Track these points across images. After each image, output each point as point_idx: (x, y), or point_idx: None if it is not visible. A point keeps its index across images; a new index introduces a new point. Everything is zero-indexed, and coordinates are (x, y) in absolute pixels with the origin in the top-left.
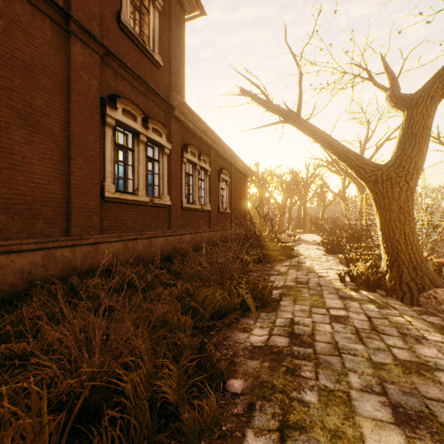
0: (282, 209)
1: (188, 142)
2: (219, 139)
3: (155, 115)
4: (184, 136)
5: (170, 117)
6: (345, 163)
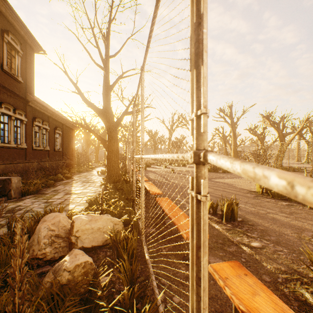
0: (97, 149)
1: (36, 116)
2: (55, 113)
3: (18, 105)
4: (34, 113)
5: (26, 105)
6: (98, 139)
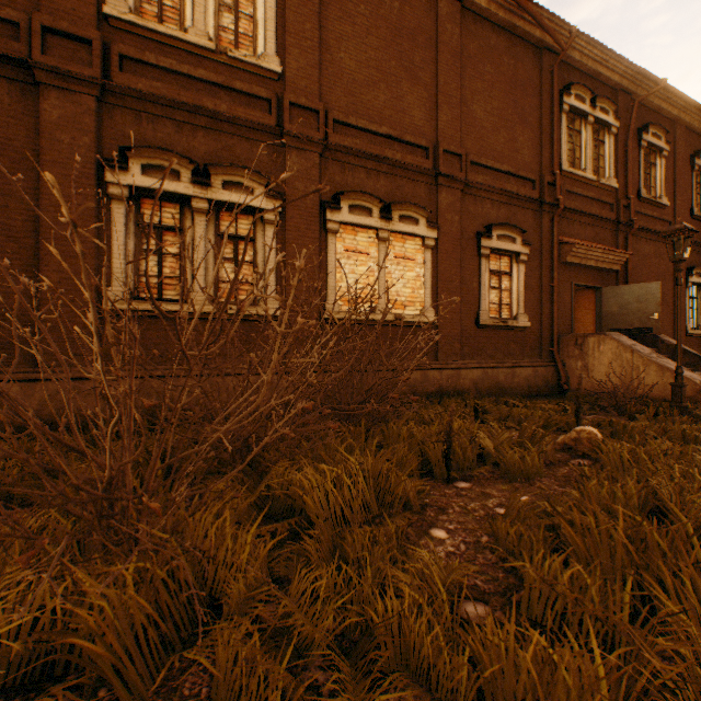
0: None
1: None
2: None
3: None
4: None
5: None
6: None
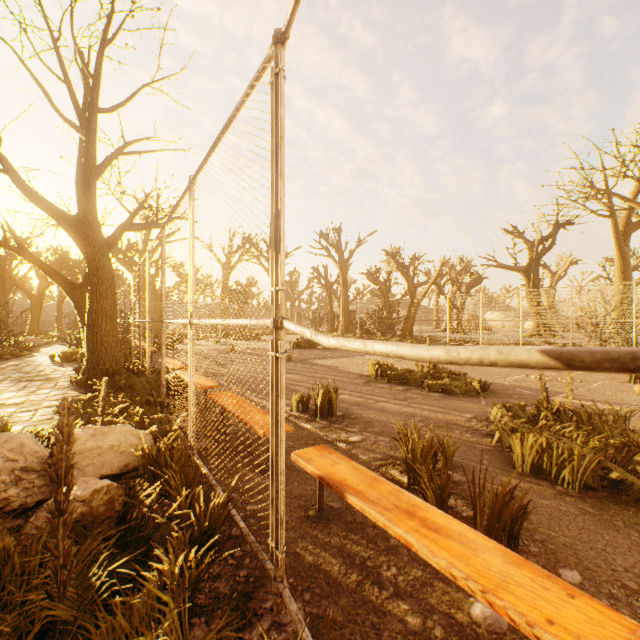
0: (39, 301)
1: None
2: None
3: None
4: None
5: None
6: (53, 280)
